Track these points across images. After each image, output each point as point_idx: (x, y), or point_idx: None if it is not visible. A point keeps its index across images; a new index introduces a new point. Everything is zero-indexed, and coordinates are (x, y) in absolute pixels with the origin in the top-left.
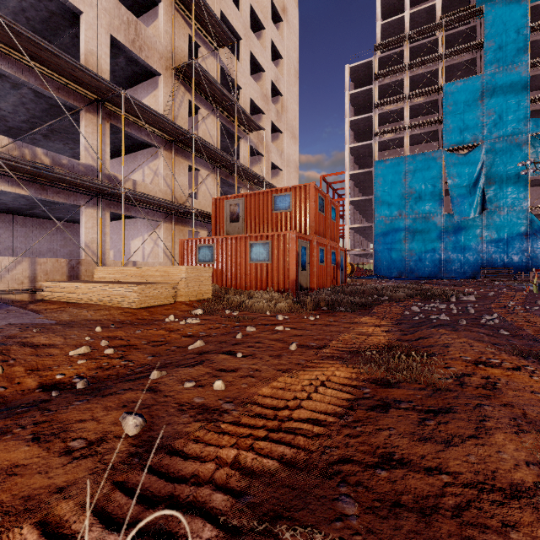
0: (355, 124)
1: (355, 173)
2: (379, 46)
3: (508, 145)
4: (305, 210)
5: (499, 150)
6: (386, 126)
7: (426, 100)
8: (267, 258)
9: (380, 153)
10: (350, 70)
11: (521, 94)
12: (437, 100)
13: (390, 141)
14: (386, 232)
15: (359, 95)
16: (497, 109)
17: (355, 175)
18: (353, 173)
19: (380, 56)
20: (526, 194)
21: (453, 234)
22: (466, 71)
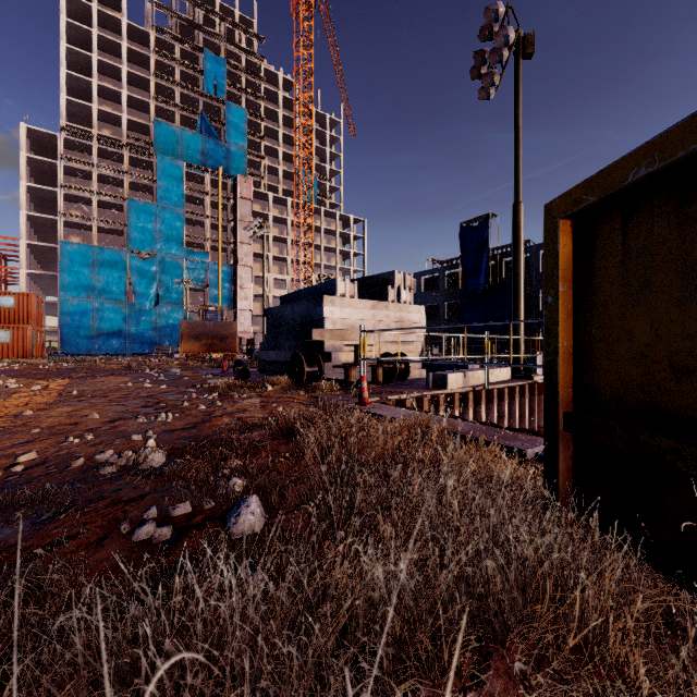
0: (34, 189)
1: (35, 244)
2: (65, 129)
3: (173, 261)
4: (29, 309)
5: (167, 263)
6: (72, 203)
7: (114, 202)
8: (9, 340)
9: (66, 229)
10: (27, 129)
11: (180, 229)
12: (124, 205)
13: (77, 223)
14: (74, 312)
15: (40, 162)
16: (166, 233)
17: (34, 245)
18: (31, 243)
19: (66, 136)
20: (183, 297)
21: (136, 320)
22: (147, 190)
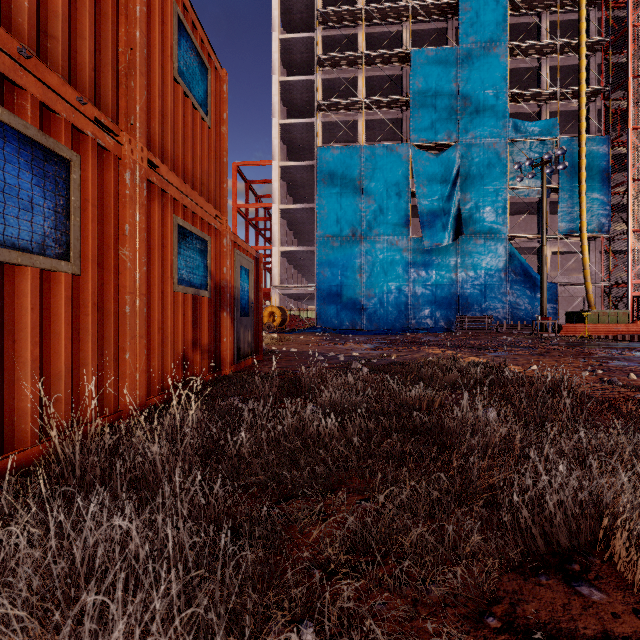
0: (288, 91)
1: (288, 166)
2: None
3: (486, 150)
4: None
5: (476, 155)
6: None
7: (387, 73)
8: None
9: (324, 145)
10: (281, 3)
11: (499, 84)
12: (400, 78)
13: (338, 125)
14: (335, 260)
15: (295, 47)
16: (474, 99)
17: (288, 171)
18: (284, 165)
19: None
20: (505, 218)
21: (423, 268)
22: None
